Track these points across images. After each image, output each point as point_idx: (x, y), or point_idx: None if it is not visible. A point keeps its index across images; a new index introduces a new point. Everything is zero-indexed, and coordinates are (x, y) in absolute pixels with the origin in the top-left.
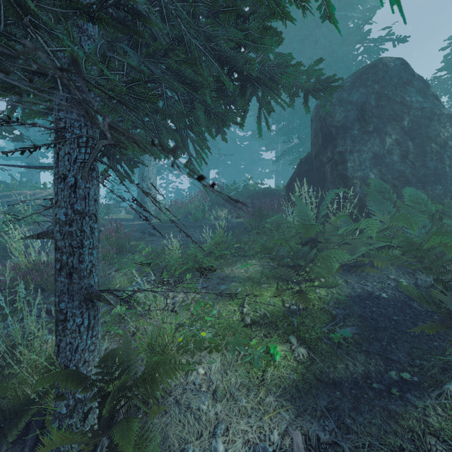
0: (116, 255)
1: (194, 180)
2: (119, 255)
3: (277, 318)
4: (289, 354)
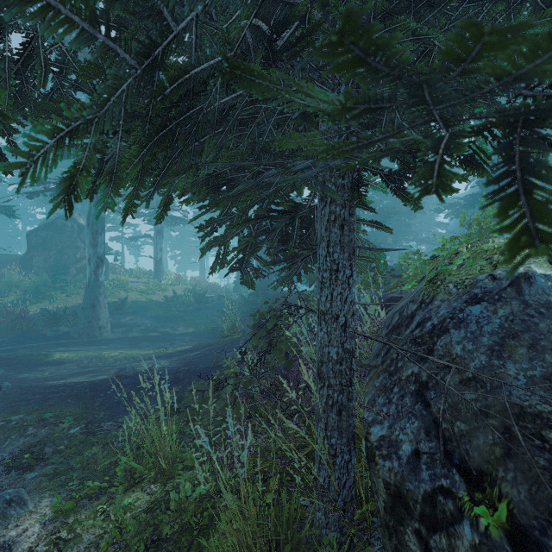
0: None
1: None
2: None
3: None
4: None
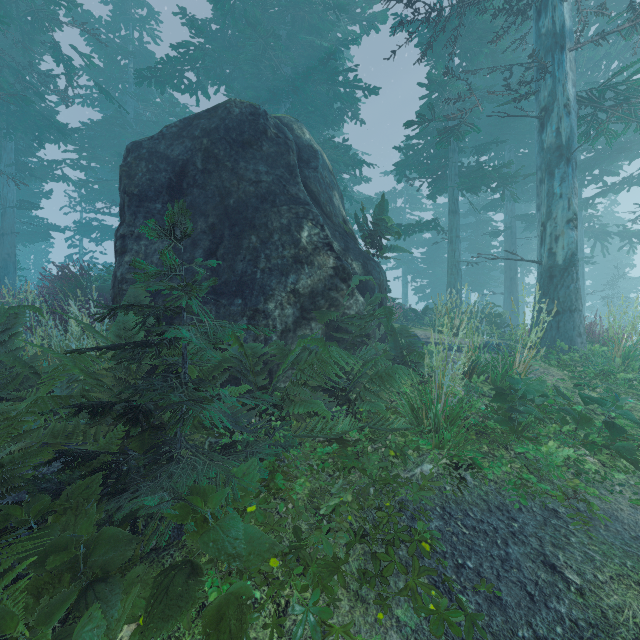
0: None
1: None
2: None
3: None
4: None
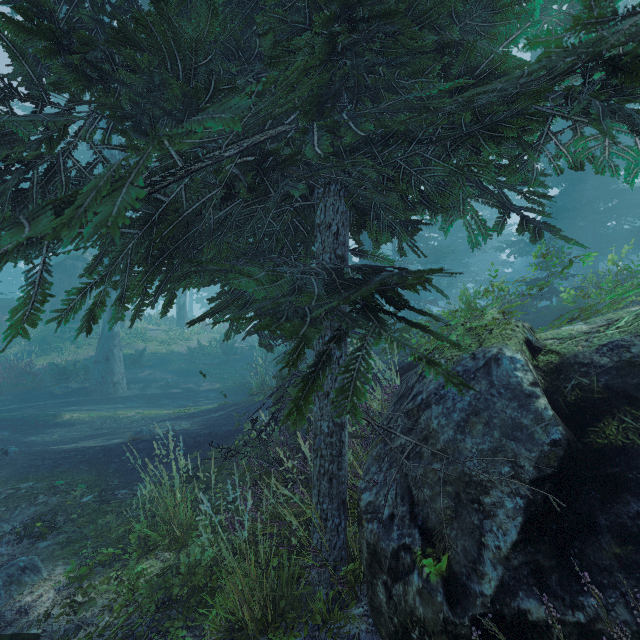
0: None
1: None
2: None
3: None
4: None
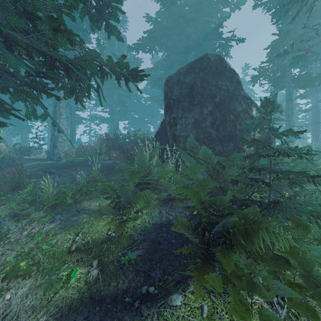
0: (13, 191)
1: (111, 128)
2: (15, 191)
3: (95, 245)
4: (83, 276)
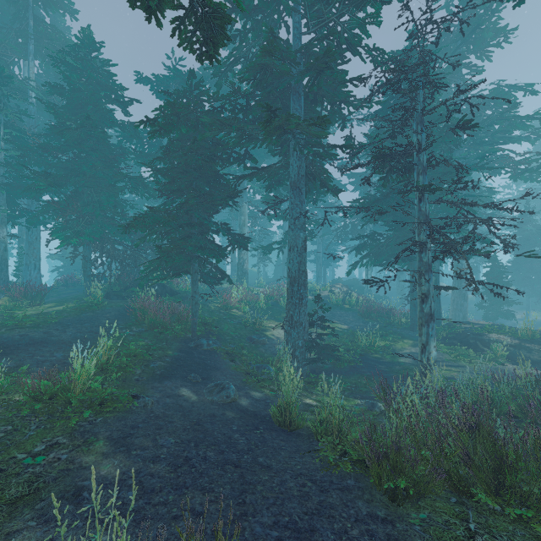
0: None
1: None
2: None
3: None
4: None
